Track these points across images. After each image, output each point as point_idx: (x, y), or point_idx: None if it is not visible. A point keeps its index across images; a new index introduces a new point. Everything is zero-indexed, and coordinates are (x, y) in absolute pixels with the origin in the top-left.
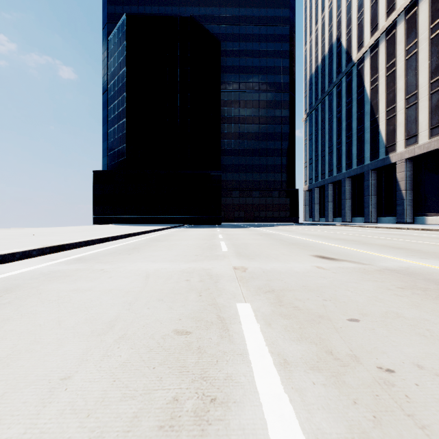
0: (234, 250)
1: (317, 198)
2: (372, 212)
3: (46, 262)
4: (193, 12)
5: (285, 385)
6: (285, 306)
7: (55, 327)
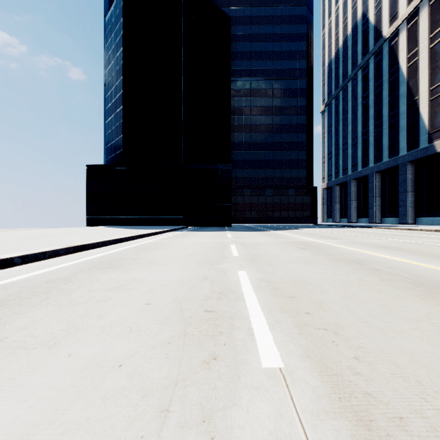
0: (300, 343)
1: (338, 196)
2: (409, 211)
3: None
4: None
5: None
6: None
7: None
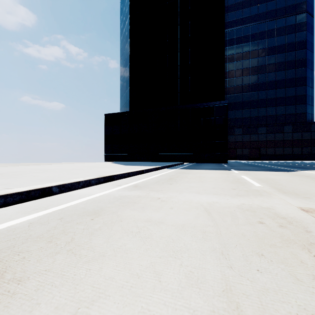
0: None
1: None
2: None
3: None
4: None
5: None
6: None
7: None
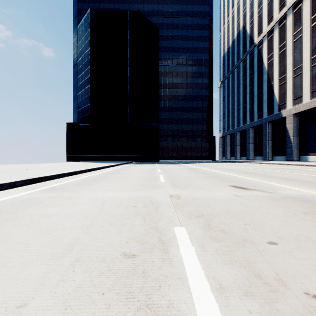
0: (169, 181)
1: (229, 142)
2: (268, 152)
3: (27, 191)
4: (138, 8)
5: (224, 314)
6: (214, 229)
7: (22, 250)
